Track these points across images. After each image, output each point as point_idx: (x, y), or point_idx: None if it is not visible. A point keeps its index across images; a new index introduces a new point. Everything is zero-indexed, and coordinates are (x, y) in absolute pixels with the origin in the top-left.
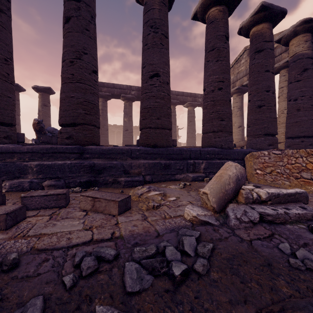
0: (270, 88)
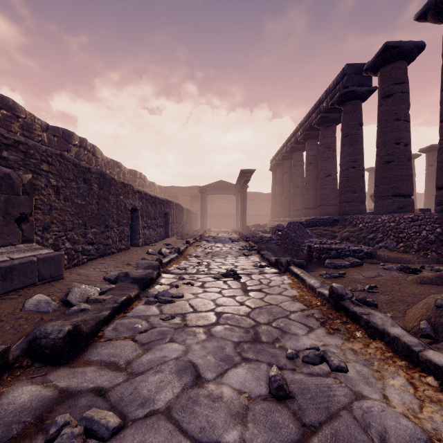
0: (442, 115)
